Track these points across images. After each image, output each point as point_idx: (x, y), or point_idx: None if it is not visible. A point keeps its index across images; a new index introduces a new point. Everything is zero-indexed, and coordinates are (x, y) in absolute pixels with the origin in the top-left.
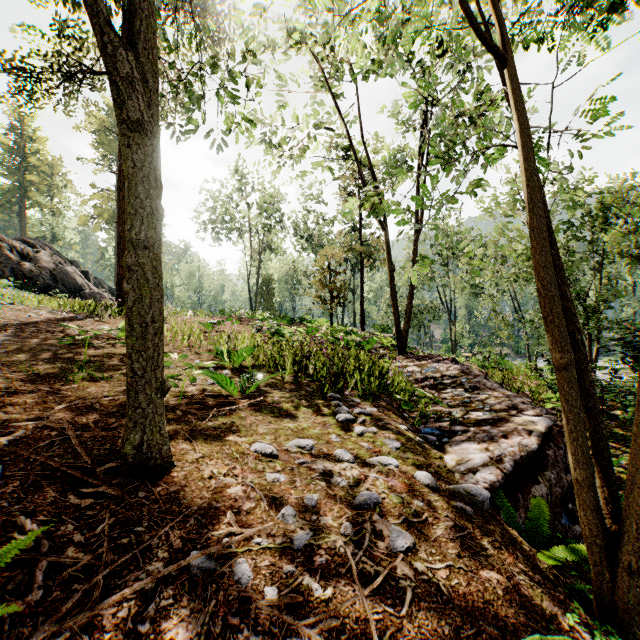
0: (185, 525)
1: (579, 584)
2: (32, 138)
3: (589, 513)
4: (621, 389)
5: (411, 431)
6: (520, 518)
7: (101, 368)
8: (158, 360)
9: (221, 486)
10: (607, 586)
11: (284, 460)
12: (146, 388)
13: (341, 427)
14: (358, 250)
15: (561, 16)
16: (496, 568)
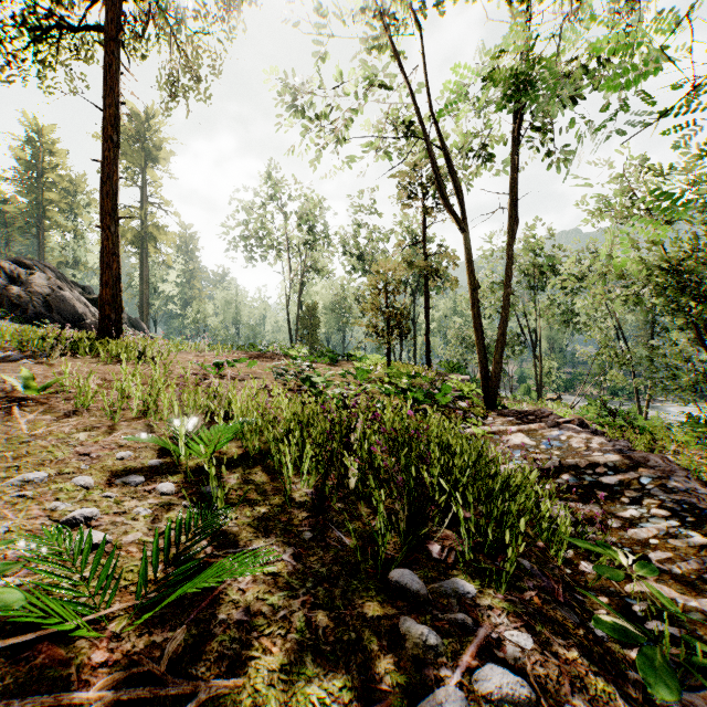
0: None
1: None
2: (51, 151)
3: None
4: None
5: None
6: None
7: None
8: None
9: None
10: None
11: None
12: None
13: None
14: (423, 266)
15: None
16: None
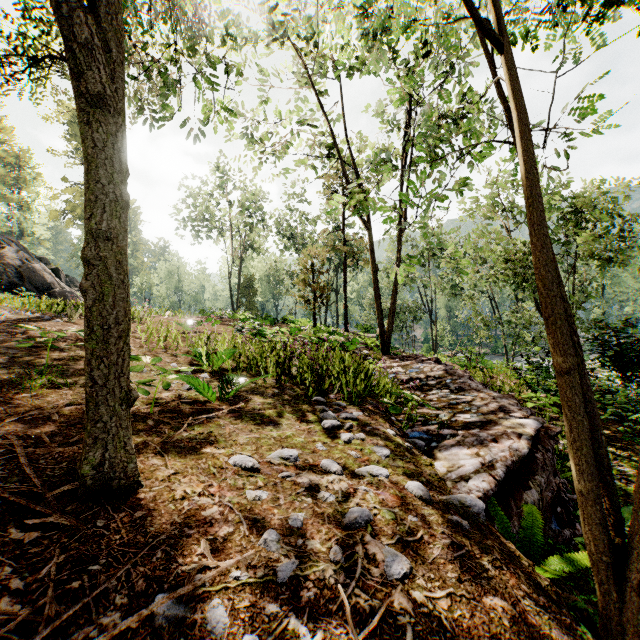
0: (151, 560)
1: (577, 597)
2: None
3: (595, 528)
4: (598, 388)
5: (399, 436)
6: (514, 527)
7: (65, 373)
8: (123, 367)
9: (195, 508)
10: (614, 606)
11: (266, 474)
12: (108, 399)
13: (327, 434)
14: (341, 250)
15: (550, 12)
16: (499, 592)
